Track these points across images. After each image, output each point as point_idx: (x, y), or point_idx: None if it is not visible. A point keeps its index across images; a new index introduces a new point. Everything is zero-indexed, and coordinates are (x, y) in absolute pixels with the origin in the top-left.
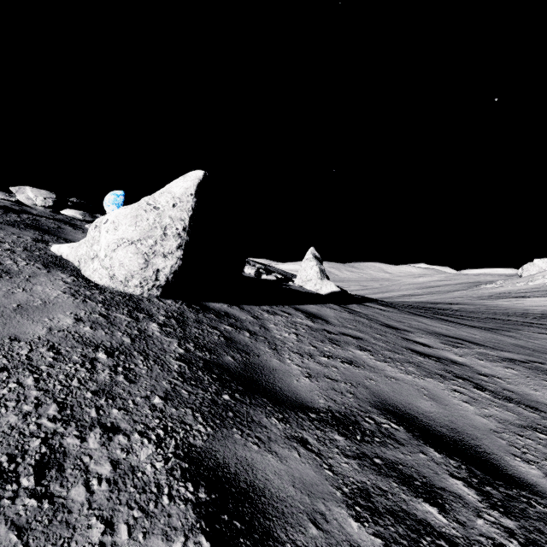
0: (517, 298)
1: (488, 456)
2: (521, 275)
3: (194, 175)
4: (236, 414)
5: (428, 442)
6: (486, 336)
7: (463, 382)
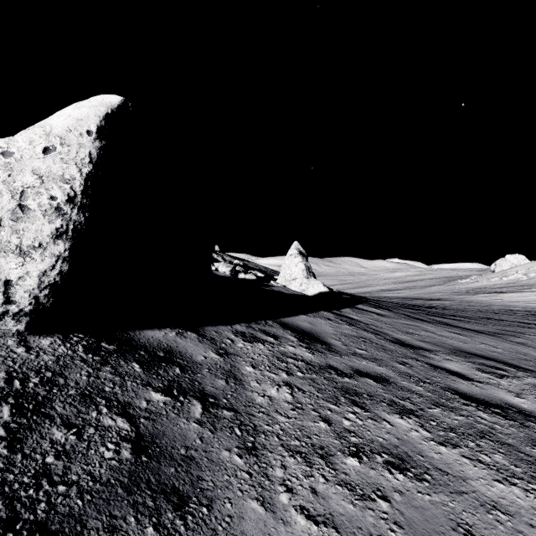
0: (495, 294)
1: None
2: (494, 270)
3: (98, 99)
4: None
5: None
6: (506, 347)
7: None
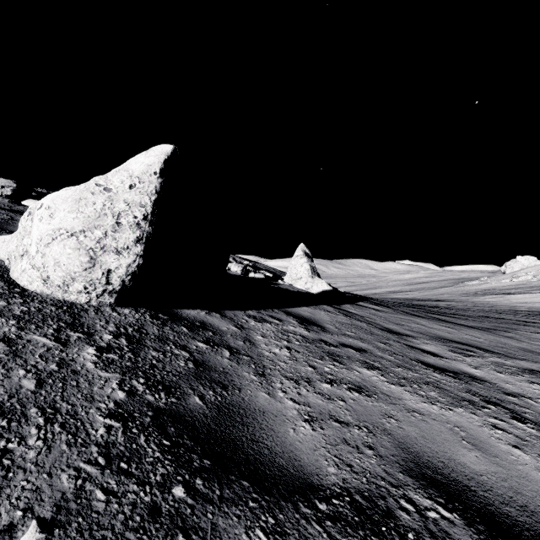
0: (503, 295)
1: None
2: (505, 272)
3: (159, 149)
4: (191, 538)
5: None
6: (489, 339)
7: (497, 410)
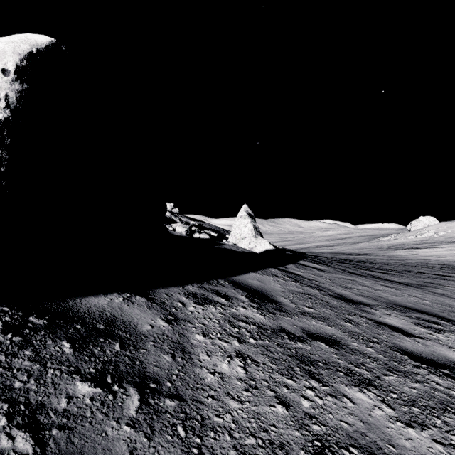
0: (411, 249)
1: None
2: (410, 230)
3: (20, 35)
4: None
5: None
6: (432, 299)
7: None
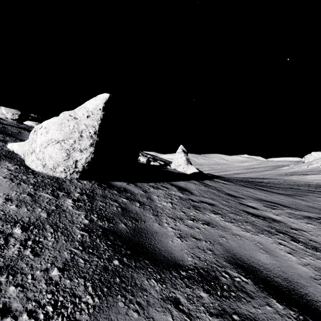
0: (302, 175)
1: (316, 304)
2: (304, 161)
3: (102, 96)
4: (122, 280)
5: (271, 293)
6: (289, 200)
7: (283, 236)
